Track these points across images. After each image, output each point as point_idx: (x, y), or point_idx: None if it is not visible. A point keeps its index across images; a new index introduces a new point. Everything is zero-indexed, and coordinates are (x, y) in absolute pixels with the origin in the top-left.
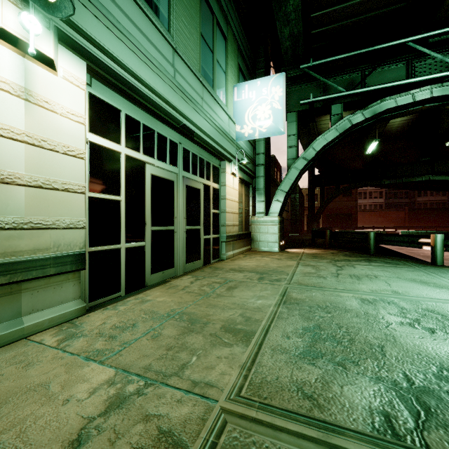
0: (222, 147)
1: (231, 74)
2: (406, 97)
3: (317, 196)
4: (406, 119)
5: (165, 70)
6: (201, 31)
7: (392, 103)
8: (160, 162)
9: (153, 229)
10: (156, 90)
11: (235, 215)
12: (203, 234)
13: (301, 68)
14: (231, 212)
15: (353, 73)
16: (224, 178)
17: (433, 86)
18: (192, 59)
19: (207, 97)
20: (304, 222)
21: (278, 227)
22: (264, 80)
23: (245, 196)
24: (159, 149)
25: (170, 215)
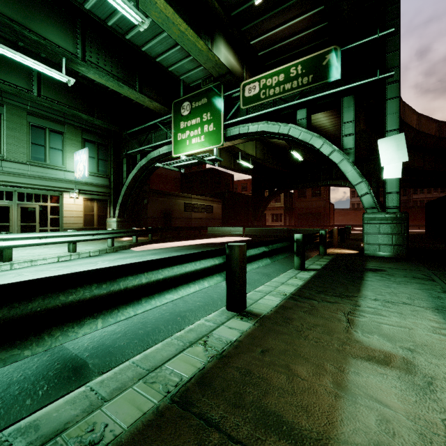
0: (54, 187)
1: (72, 148)
2: (158, 152)
3: (280, 198)
4: None
5: None
6: (32, 142)
7: (154, 155)
8: None
9: None
10: None
11: (78, 218)
12: (40, 227)
13: (124, 134)
14: (71, 217)
15: (149, 135)
16: (63, 200)
17: (166, 146)
18: (22, 156)
19: (35, 168)
20: (270, 221)
21: (116, 224)
22: (82, 151)
23: (99, 207)
24: None
25: (7, 219)
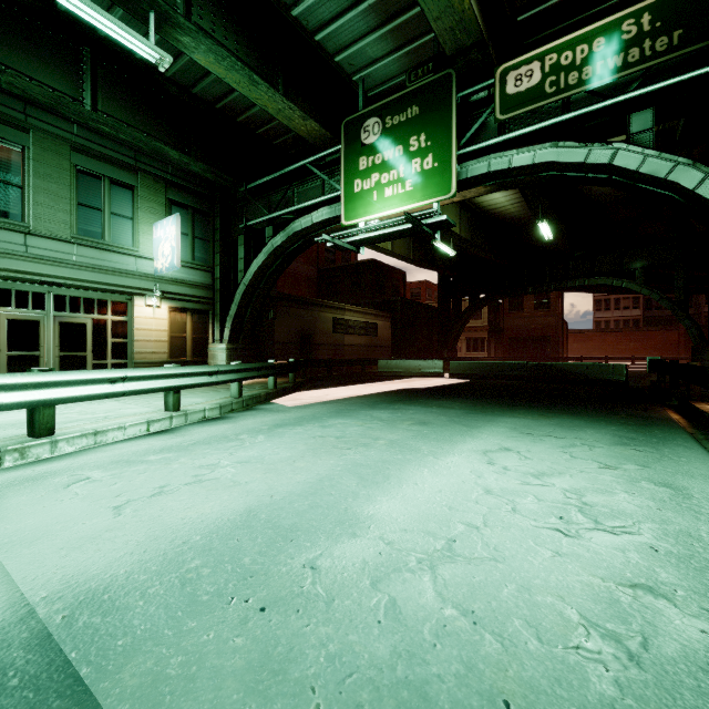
0: (119, 286)
1: (149, 215)
2: (308, 220)
3: (481, 311)
4: (517, 202)
5: (14, 251)
6: (79, 201)
7: (300, 226)
8: (20, 309)
9: (11, 354)
10: (1, 267)
11: (159, 343)
12: (93, 359)
13: (241, 191)
14: (147, 341)
15: (288, 191)
16: (133, 311)
17: (325, 208)
18: (62, 228)
19: (85, 251)
20: (463, 350)
21: (225, 355)
22: (167, 220)
23: (194, 324)
24: (19, 301)
25: (35, 344)
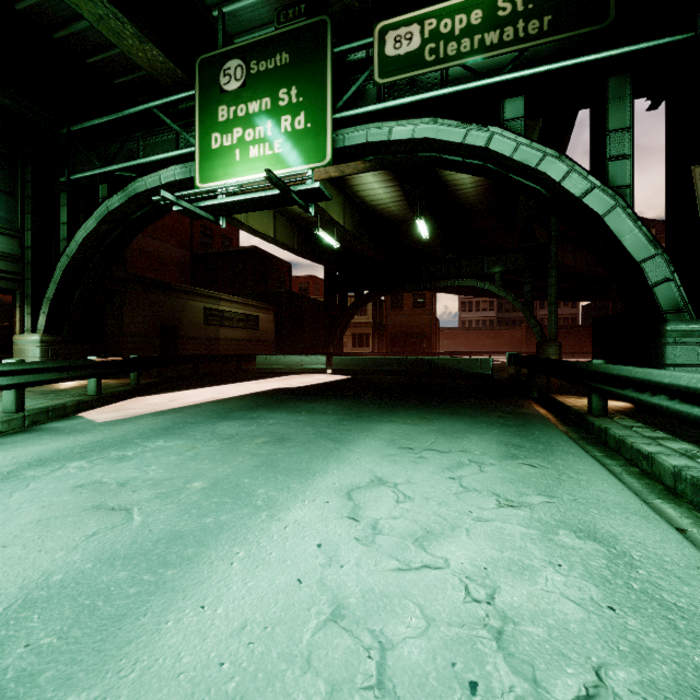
0: None
1: None
2: (156, 180)
3: (366, 307)
4: (398, 200)
5: None
6: None
7: (144, 186)
8: None
9: None
10: None
11: None
12: None
13: (62, 133)
14: None
15: (132, 143)
16: None
17: (178, 167)
18: None
19: None
20: (349, 346)
21: (39, 350)
22: None
23: None
24: None
25: None
